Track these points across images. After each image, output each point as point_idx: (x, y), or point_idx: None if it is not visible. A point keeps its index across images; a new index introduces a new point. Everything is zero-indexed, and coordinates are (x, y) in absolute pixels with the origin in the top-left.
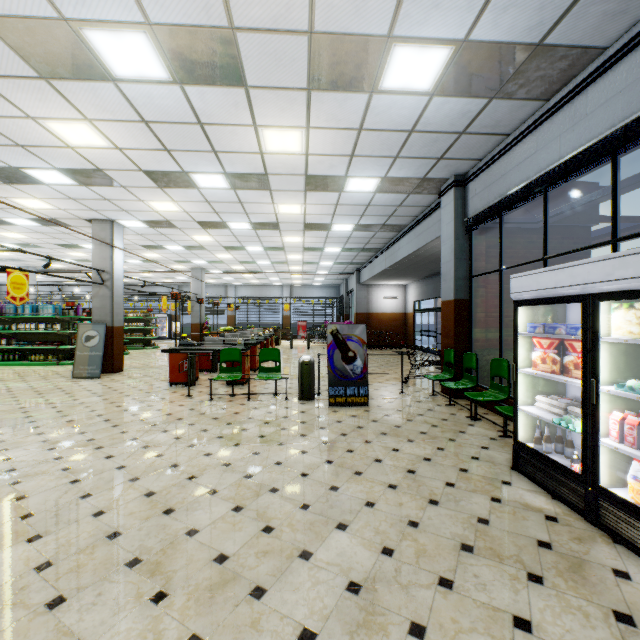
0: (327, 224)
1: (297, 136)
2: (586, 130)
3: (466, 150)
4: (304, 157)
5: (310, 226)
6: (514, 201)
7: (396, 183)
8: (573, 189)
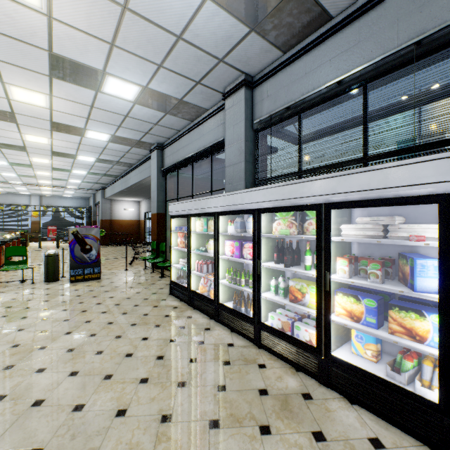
0: (73, 154)
1: (42, 97)
2: (203, 141)
3: (160, 132)
4: (49, 110)
5: (58, 153)
6: (181, 165)
7: (122, 139)
8: (215, 161)
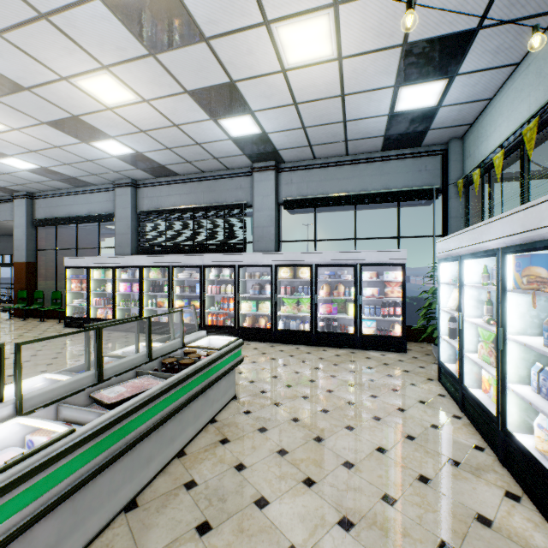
0: None
1: None
2: (92, 208)
3: (37, 187)
4: None
5: None
6: (64, 221)
7: None
8: None
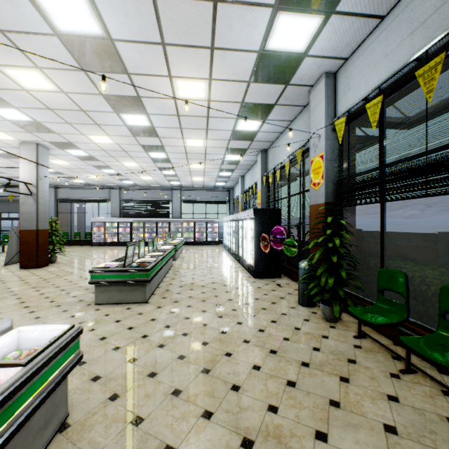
0: None
1: None
2: (95, 196)
3: (66, 185)
4: None
5: None
6: (79, 201)
7: None
8: None
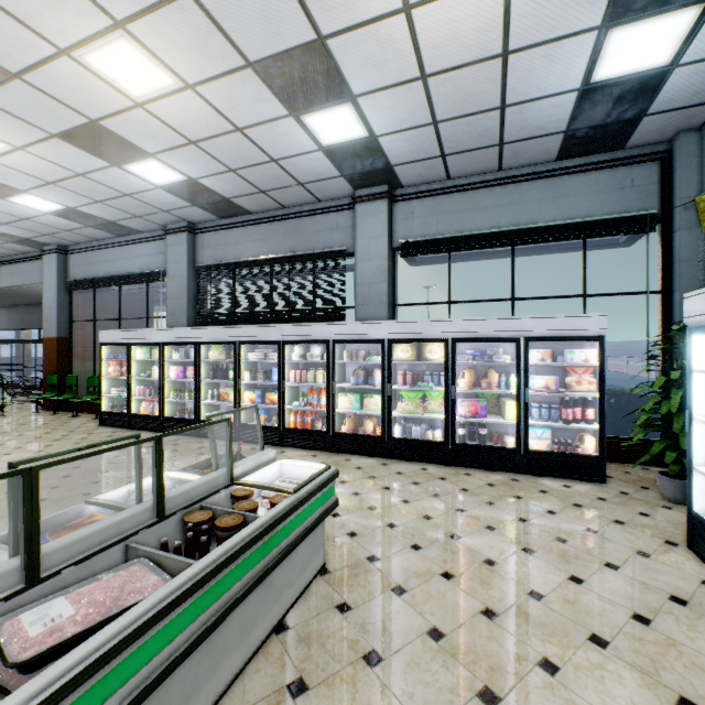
0: None
1: None
2: (138, 263)
3: (70, 237)
4: None
5: None
6: (103, 283)
7: None
8: None
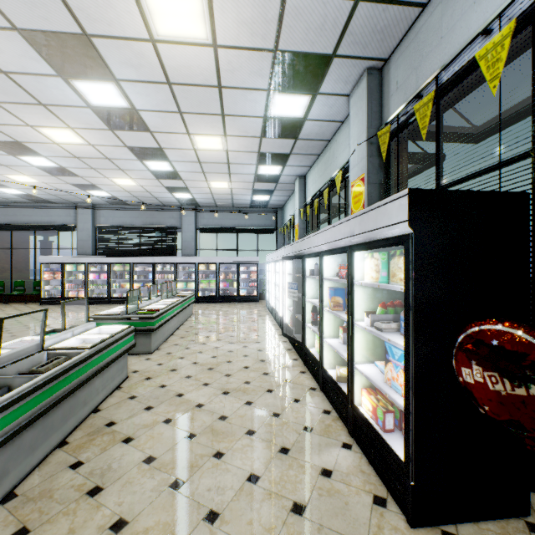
0: None
1: None
2: (52, 219)
3: None
4: None
5: None
6: (24, 228)
7: None
8: None
